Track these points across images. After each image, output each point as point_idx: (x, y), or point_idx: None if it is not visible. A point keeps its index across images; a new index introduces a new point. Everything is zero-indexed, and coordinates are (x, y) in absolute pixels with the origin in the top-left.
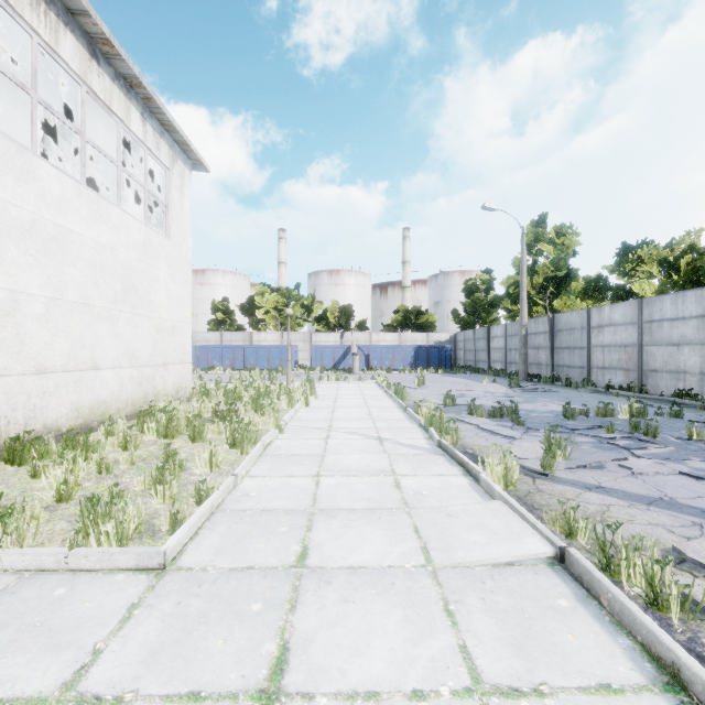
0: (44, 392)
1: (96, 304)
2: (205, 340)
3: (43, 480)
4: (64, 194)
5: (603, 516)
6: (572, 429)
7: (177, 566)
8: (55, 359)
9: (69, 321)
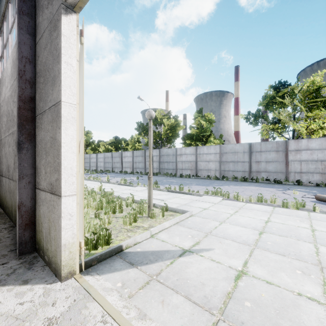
0: None
1: None
2: None
3: None
4: None
5: None
6: None
7: None
8: None
9: None
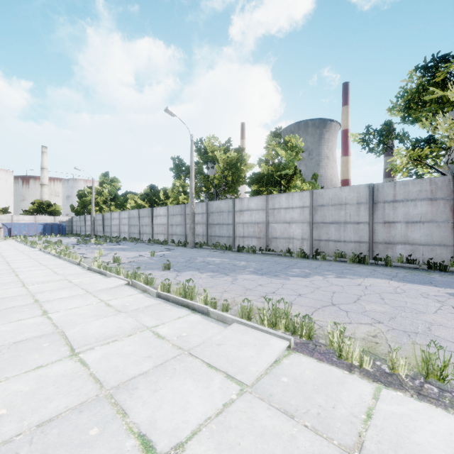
0: None
1: None
2: None
3: None
4: None
5: None
6: (74, 244)
7: None
8: None
9: None
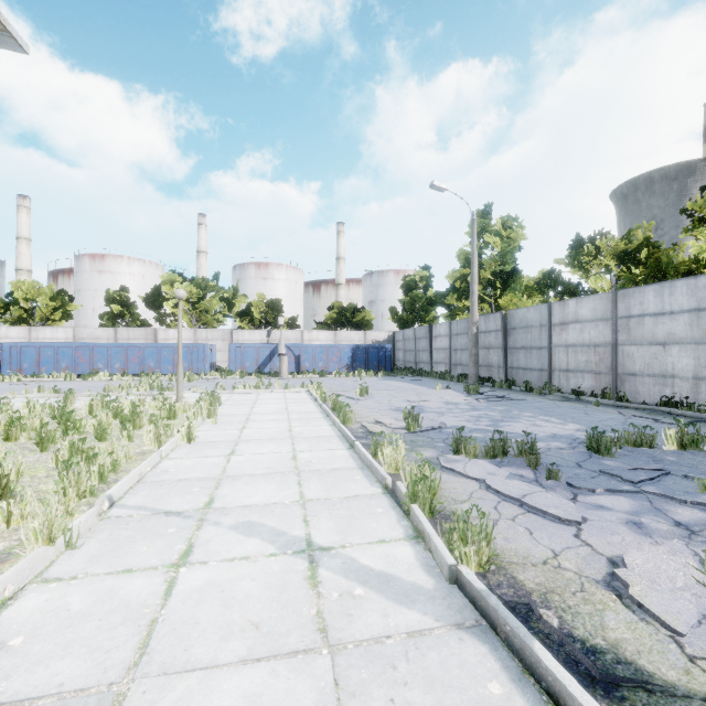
0: None
1: None
2: (93, 338)
3: None
4: None
5: None
6: (635, 481)
7: None
8: None
9: None
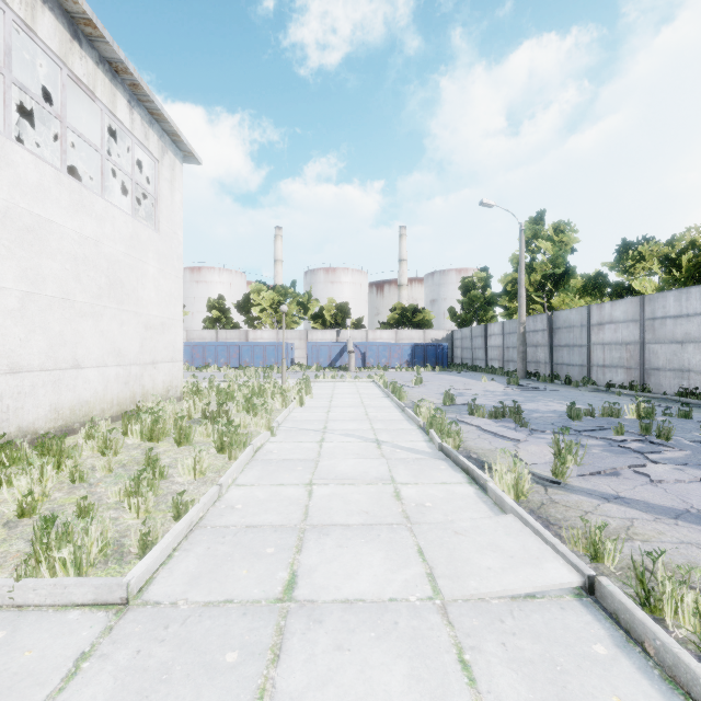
0: (19, 393)
1: (78, 299)
2: (200, 338)
3: (5, 492)
4: (42, 182)
5: (627, 532)
6: (578, 430)
7: (143, 600)
8: (32, 357)
9: (48, 316)
